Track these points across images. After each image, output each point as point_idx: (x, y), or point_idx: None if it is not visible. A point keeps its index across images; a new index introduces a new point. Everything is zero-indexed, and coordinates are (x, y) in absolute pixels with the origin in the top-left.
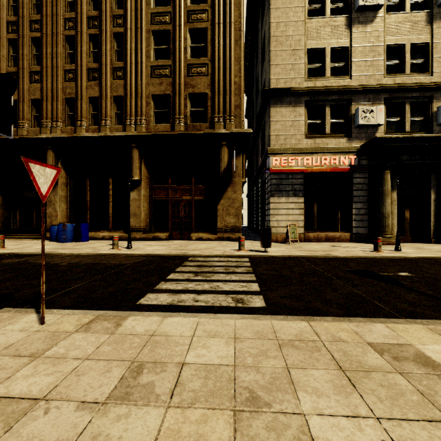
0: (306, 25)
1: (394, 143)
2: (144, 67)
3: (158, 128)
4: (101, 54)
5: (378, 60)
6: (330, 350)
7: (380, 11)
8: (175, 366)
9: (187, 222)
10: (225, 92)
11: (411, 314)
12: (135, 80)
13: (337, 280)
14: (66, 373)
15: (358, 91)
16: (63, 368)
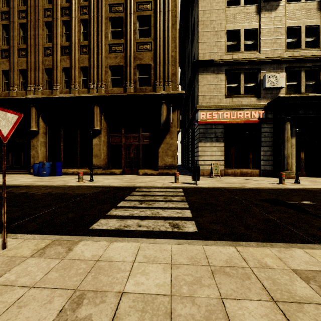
0: (226, 12)
1: (293, 101)
2: (103, 45)
3: (114, 91)
4: (71, 35)
5: (280, 39)
6: (259, 278)
7: (282, 1)
8: (114, 296)
9: (135, 161)
10: (164, 63)
11: None
12: (97, 55)
13: (254, 207)
14: (9, 304)
15: (265, 62)
16: (8, 298)
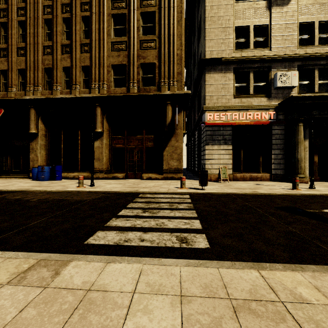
0: (234, 8)
1: (307, 101)
2: (105, 43)
3: (116, 91)
4: (72, 33)
5: (292, 35)
6: (297, 319)
7: None
8: None
9: (139, 165)
10: (169, 62)
11: None
12: (98, 53)
13: (270, 216)
14: None
15: (276, 59)
16: None
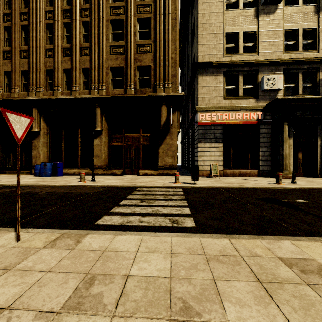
0: (225, 15)
1: (290, 103)
2: (104, 47)
3: (114, 92)
4: (72, 37)
5: (278, 41)
6: (248, 264)
7: (280, 4)
8: (121, 278)
9: (136, 162)
10: (164, 65)
11: (310, 233)
12: (97, 57)
13: (249, 205)
14: (30, 284)
15: (263, 64)
16: (29, 280)
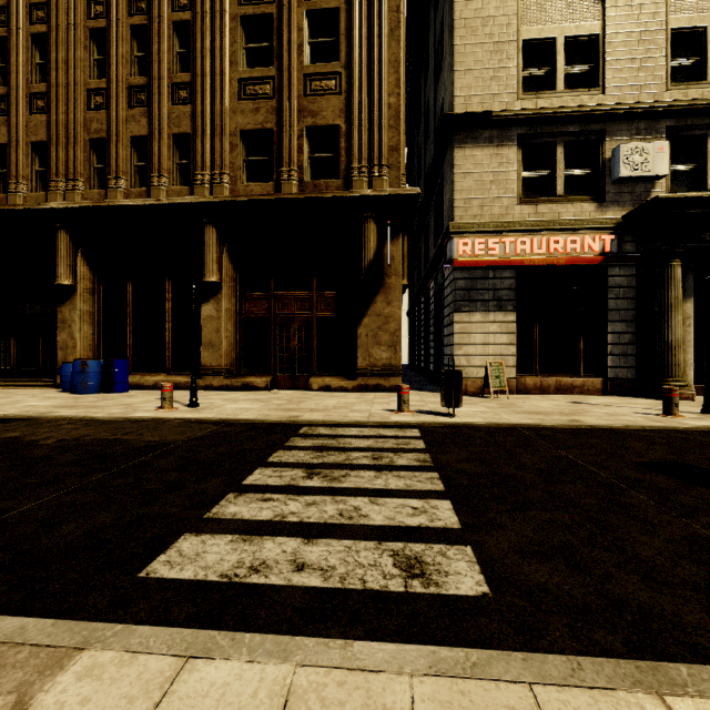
0: None
1: (691, 209)
2: (227, 82)
3: (251, 190)
4: (152, 60)
5: (656, 59)
6: None
7: None
8: None
9: (303, 358)
10: (372, 123)
11: None
12: (211, 106)
13: (633, 491)
14: None
15: (618, 115)
16: None
